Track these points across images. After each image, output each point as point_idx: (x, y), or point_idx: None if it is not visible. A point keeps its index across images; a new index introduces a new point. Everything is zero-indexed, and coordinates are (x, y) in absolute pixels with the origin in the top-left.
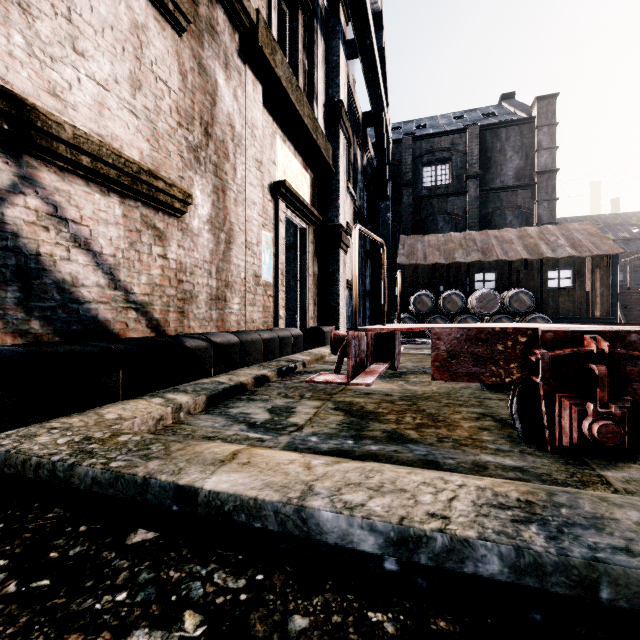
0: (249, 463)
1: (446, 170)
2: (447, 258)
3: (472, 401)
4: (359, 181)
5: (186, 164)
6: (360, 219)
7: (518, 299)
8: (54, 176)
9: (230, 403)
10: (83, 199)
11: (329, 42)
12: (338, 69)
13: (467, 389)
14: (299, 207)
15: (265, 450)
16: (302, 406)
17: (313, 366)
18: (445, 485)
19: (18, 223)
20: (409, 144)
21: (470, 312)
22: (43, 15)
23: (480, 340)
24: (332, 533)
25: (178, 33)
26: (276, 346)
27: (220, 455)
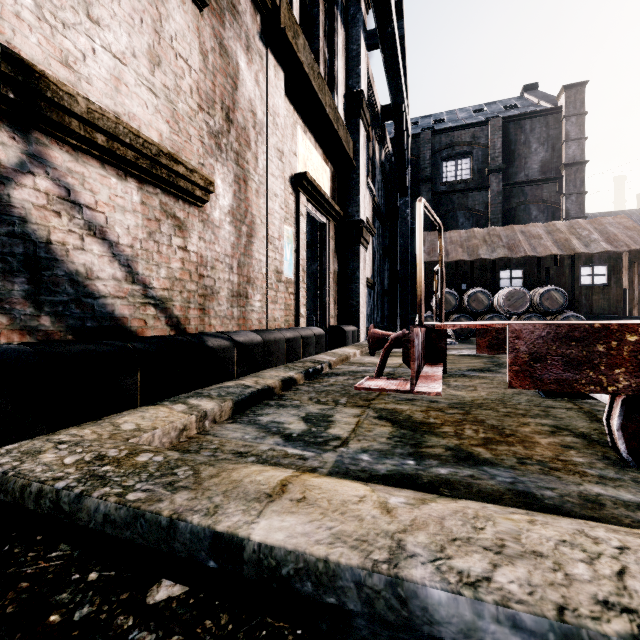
0: (305, 500)
1: (467, 164)
2: (471, 255)
3: (535, 410)
4: (377, 177)
5: (207, 151)
6: (378, 215)
7: (549, 297)
8: (66, 156)
9: (258, 409)
10: (98, 183)
11: (349, 31)
12: (359, 58)
13: (521, 395)
14: (320, 201)
15: (320, 478)
16: (340, 414)
17: (339, 367)
18: (597, 547)
19: (26, 207)
20: (428, 138)
21: (497, 311)
22: None
23: (573, 339)
24: (449, 625)
25: (199, 8)
26: (299, 346)
27: (265, 486)
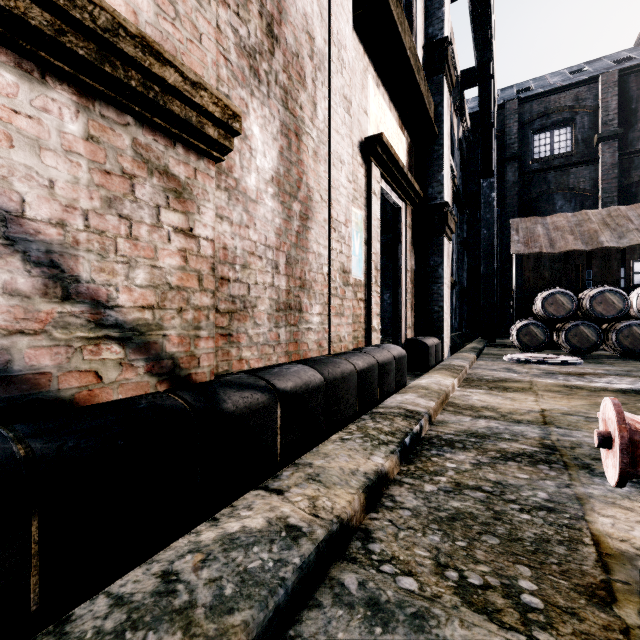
0: None
1: (567, 134)
2: (588, 243)
3: None
4: (455, 156)
5: (234, 75)
6: (457, 201)
7: None
8: None
9: (318, 634)
10: None
11: None
12: None
13: None
14: (396, 176)
15: None
16: None
17: (443, 419)
18: None
19: None
20: (515, 108)
21: (634, 317)
22: None
23: None
24: None
25: None
26: (375, 378)
27: None
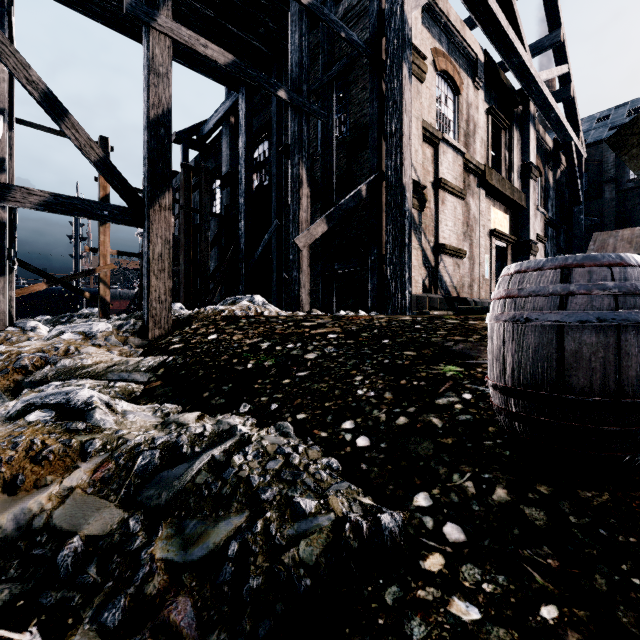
0: None
1: None
2: (636, 249)
3: None
4: (551, 195)
5: (462, 240)
6: (551, 225)
7: None
8: (444, 257)
9: None
10: (447, 261)
11: (522, 127)
12: (528, 143)
13: None
14: (502, 238)
15: None
16: None
17: None
18: None
19: (440, 269)
20: None
21: None
22: (443, 222)
23: None
24: None
25: (462, 201)
26: None
27: None
